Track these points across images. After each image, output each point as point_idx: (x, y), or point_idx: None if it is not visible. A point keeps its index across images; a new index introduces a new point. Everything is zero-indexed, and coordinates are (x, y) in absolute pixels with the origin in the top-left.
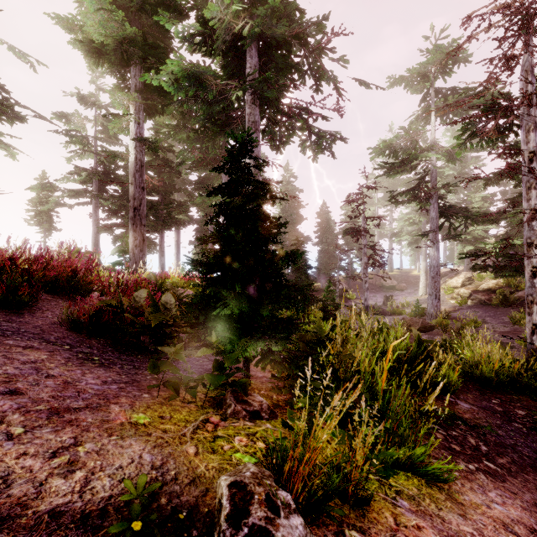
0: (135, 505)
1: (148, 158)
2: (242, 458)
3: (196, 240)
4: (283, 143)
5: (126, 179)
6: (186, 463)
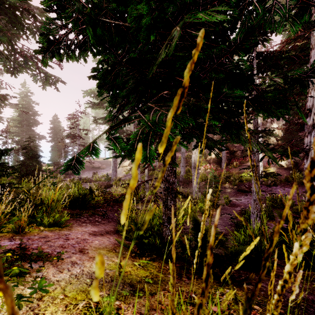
0: None
1: None
2: None
3: None
4: (17, 70)
5: None
6: None
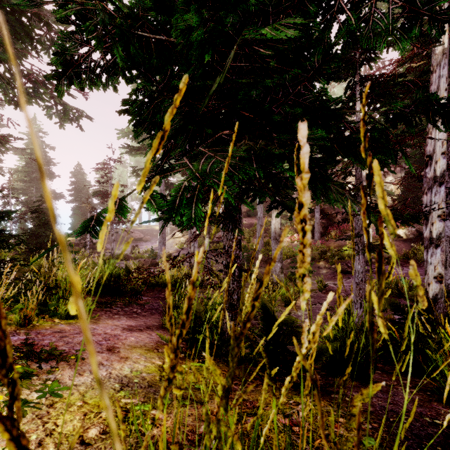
0: None
1: None
2: None
3: None
4: None
5: None
6: None
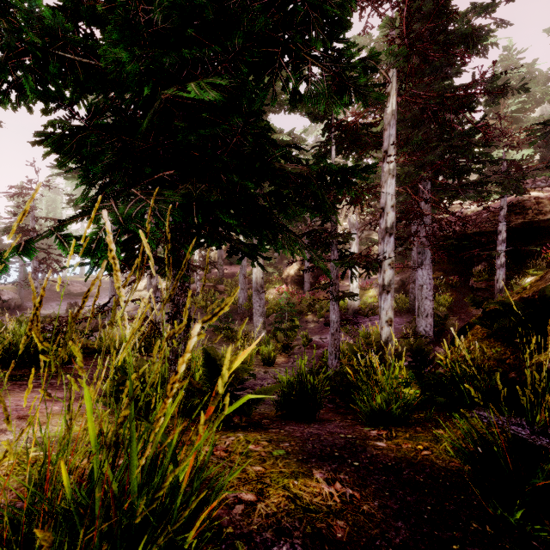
0: None
1: None
2: None
3: None
4: None
5: None
6: None
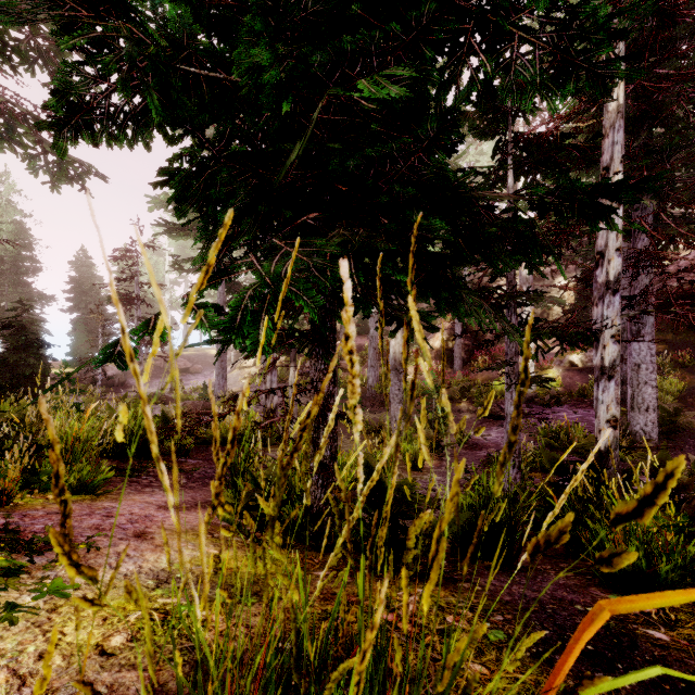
0: None
1: None
2: None
3: None
4: None
5: None
6: None
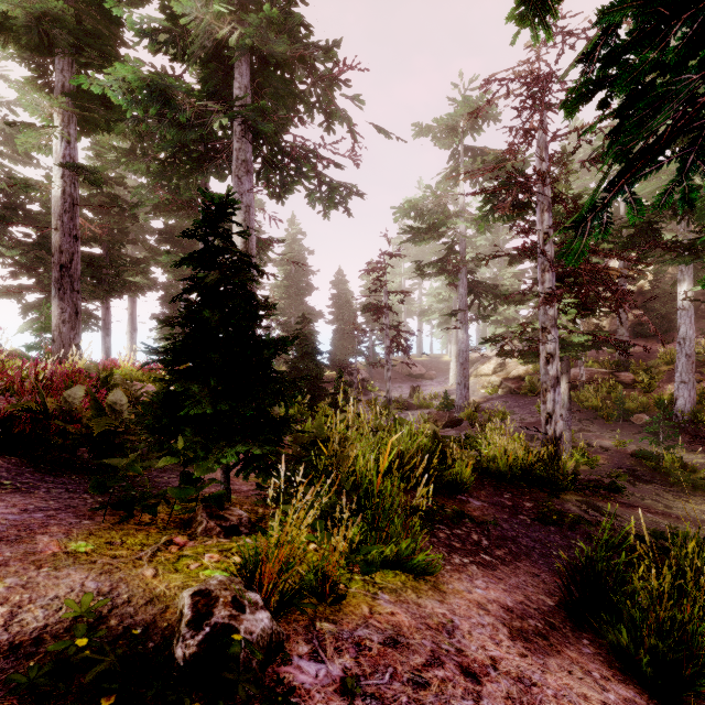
0: (79, 625)
1: (84, 189)
2: (211, 573)
3: (158, 322)
4: (285, 190)
5: (45, 219)
6: (142, 585)
